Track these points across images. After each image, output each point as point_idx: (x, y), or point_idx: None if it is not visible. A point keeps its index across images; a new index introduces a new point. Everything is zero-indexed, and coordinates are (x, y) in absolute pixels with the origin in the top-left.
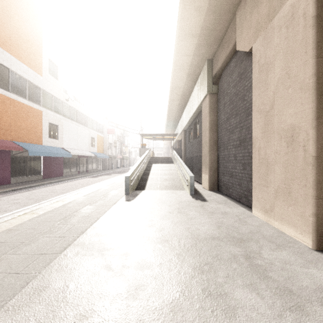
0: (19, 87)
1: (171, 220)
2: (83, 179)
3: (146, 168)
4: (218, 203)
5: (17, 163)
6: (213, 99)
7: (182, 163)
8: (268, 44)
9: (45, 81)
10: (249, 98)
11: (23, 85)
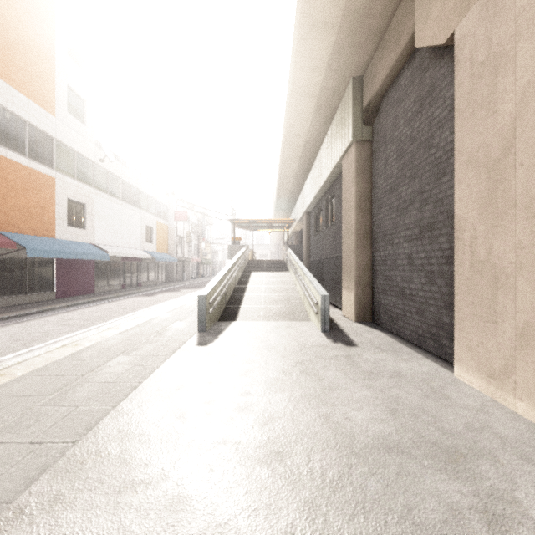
0: (12, 133)
1: (287, 394)
2: (129, 299)
3: (239, 279)
4: (378, 349)
5: (8, 270)
6: (363, 152)
7: (305, 271)
8: (497, 14)
9: (60, 125)
10: (443, 141)
11: (20, 130)
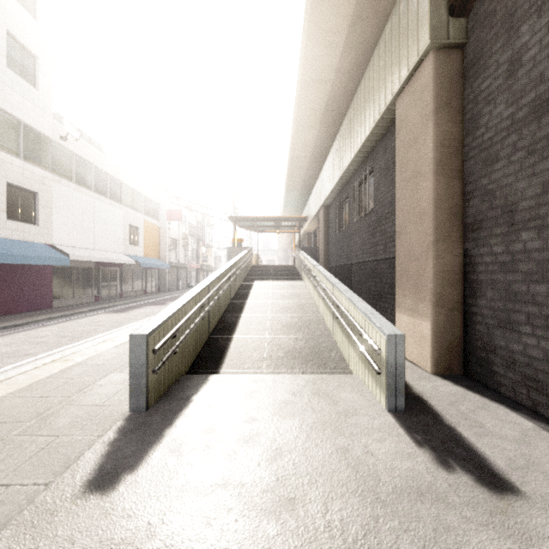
0: None
1: None
2: (89, 317)
3: (237, 291)
4: None
5: None
6: (448, 68)
7: (334, 281)
8: None
9: None
10: None
11: None
